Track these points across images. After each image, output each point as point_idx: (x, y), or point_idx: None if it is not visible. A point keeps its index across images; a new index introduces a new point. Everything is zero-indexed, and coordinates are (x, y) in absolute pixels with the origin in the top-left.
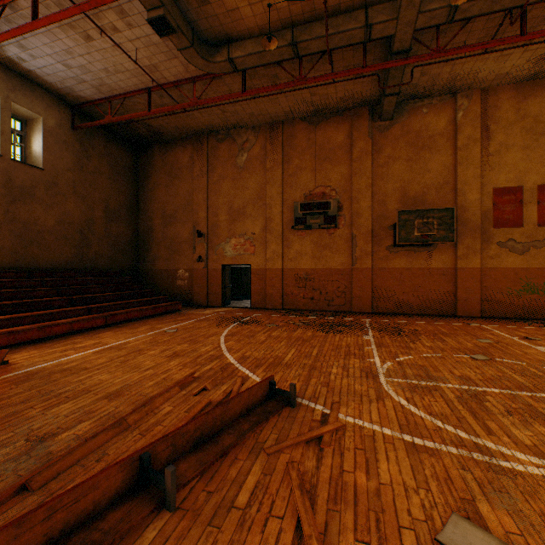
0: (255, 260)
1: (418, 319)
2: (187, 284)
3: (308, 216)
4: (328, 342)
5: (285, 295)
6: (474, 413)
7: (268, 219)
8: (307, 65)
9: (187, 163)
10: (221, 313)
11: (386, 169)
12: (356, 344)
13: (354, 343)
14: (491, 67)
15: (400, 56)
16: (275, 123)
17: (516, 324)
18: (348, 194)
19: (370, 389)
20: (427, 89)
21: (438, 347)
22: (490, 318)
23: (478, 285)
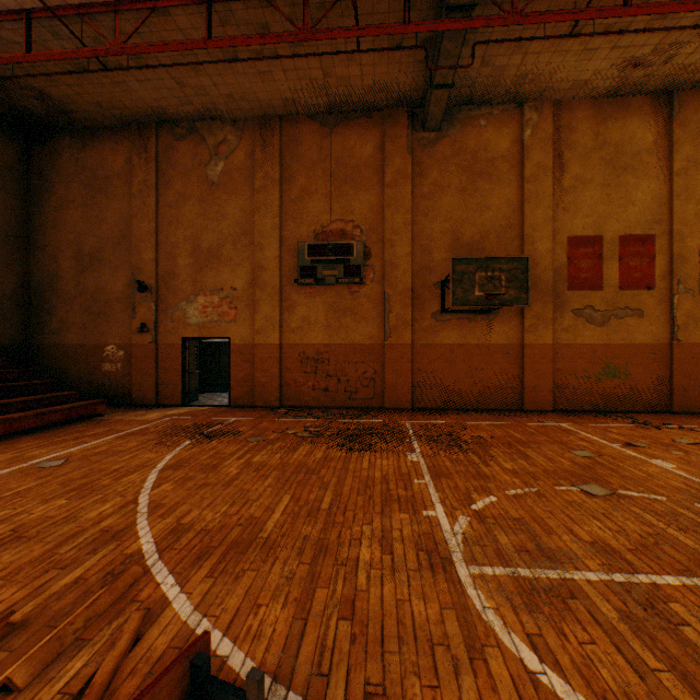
0: (238, 330)
1: (477, 418)
2: (122, 370)
3: (320, 265)
4: (351, 473)
5: (285, 384)
6: (690, 680)
7: (258, 266)
8: (318, 13)
9: (122, 169)
10: (176, 418)
11: (431, 202)
12: (398, 474)
13: (395, 472)
14: (571, 67)
15: (460, 15)
16: (269, 119)
17: (599, 419)
18: (379, 235)
19: (446, 614)
20: (488, 91)
21: (527, 472)
22: (565, 412)
23: (550, 368)
